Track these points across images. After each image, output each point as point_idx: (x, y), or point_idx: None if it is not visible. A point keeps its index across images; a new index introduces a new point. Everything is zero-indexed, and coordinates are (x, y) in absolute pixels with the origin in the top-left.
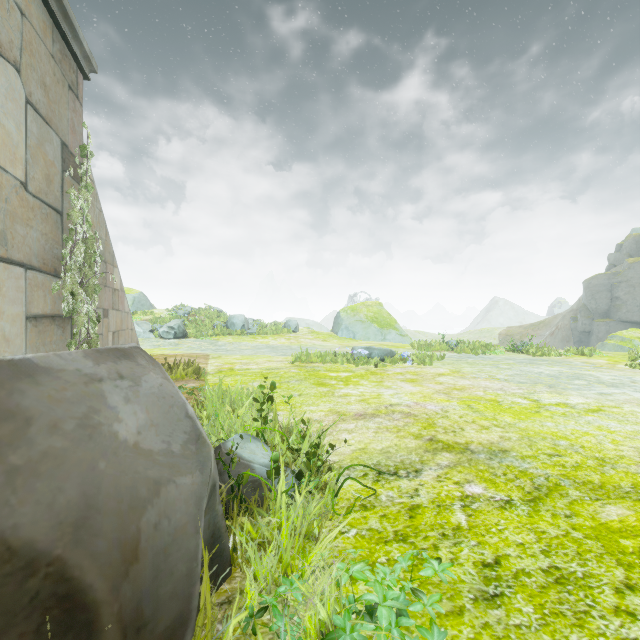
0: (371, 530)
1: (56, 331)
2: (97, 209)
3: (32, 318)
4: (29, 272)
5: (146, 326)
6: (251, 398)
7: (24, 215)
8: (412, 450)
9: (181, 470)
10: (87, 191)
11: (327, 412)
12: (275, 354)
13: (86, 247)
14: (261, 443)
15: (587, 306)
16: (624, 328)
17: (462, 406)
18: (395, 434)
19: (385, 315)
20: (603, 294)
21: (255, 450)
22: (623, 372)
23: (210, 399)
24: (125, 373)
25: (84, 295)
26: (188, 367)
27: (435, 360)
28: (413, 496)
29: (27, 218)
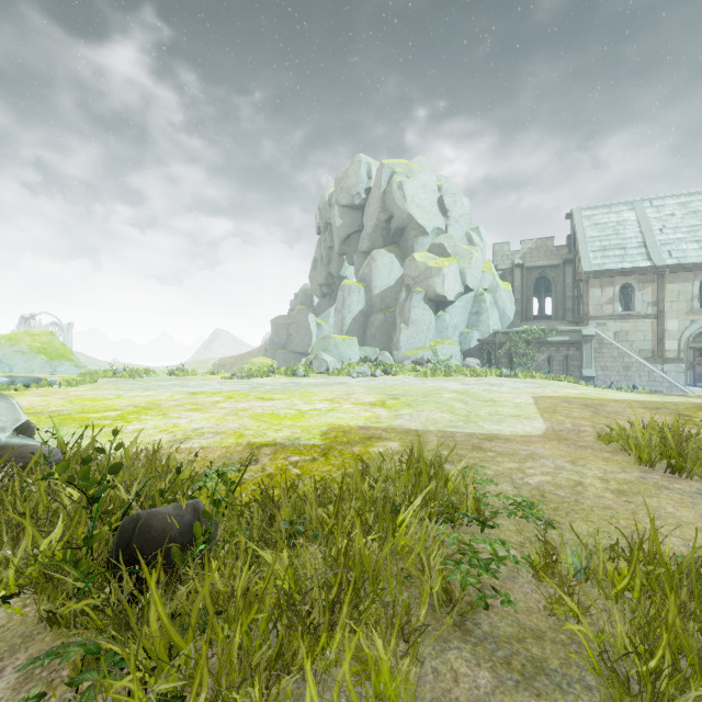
0: None
1: None
2: None
3: None
4: None
5: None
6: None
7: None
8: None
9: None
10: None
11: None
12: None
13: None
14: None
15: (274, 340)
16: (294, 357)
17: (65, 401)
18: None
19: (58, 346)
20: (283, 331)
21: None
22: (211, 381)
23: None
24: None
25: None
26: None
27: (88, 384)
28: None
29: None
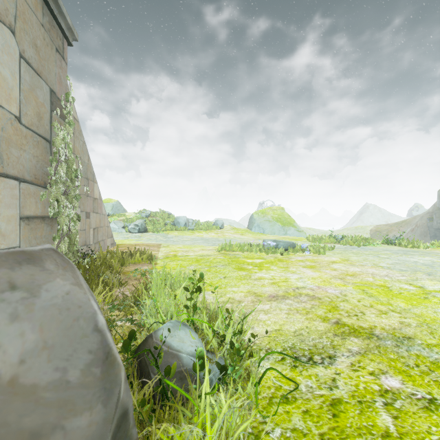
0: (295, 431)
1: (46, 228)
2: (81, 141)
3: (25, 218)
4: (22, 184)
5: (120, 224)
6: (187, 280)
7: (18, 141)
8: (322, 333)
9: (76, 407)
10: (70, 126)
11: (246, 293)
12: (207, 244)
13: (68, 166)
14: (190, 330)
15: None
16: None
17: (357, 291)
18: (305, 316)
19: (286, 216)
20: None
21: (184, 338)
22: None
23: (154, 282)
24: (20, 282)
25: (66, 201)
26: (143, 254)
27: (327, 250)
28: (332, 388)
29: (21, 144)
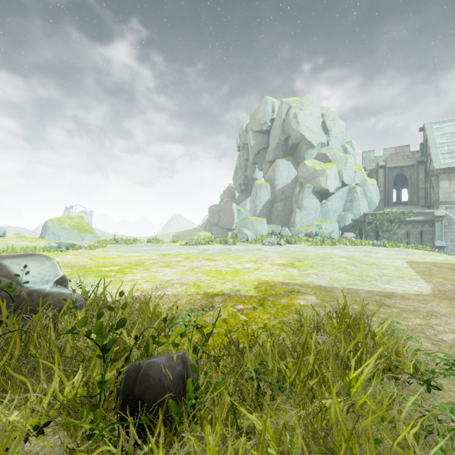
0: None
1: None
2: None
3: None
4: None
5: None
6: None
7: None
8: None
9: None
10: None
11: None
12: None
13: None
14: None
15: (210, 220)
16: (223, 231)
17: (88, 259)
18: None
19: (85, 224)
20: (216, 215)
21: None
22: (173, 247)
23: None
24: None
25: None
26: None
27: (101, 248)
28: None
29: None
